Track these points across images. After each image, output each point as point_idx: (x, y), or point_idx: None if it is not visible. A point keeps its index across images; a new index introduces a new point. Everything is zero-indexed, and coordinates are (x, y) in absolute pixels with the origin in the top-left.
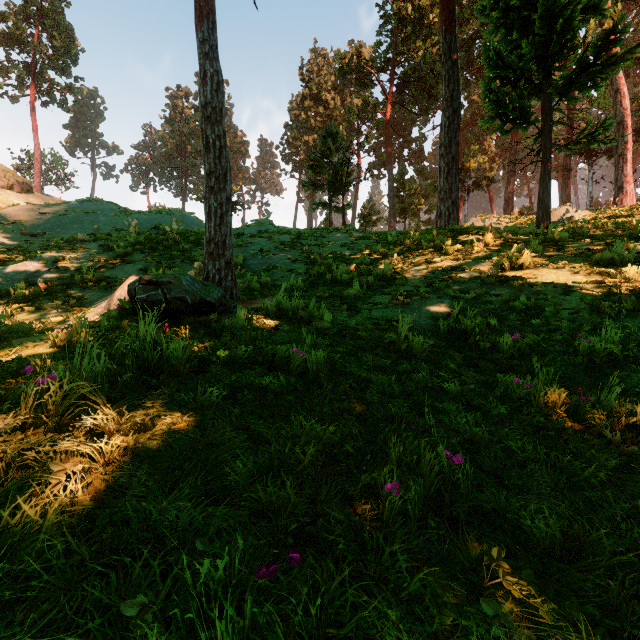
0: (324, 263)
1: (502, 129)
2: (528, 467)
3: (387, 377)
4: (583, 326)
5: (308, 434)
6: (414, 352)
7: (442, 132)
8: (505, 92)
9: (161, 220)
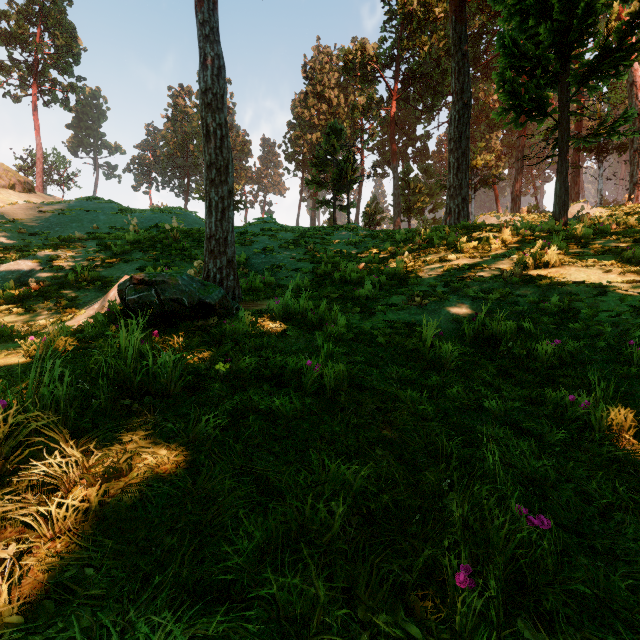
0: (331, 262)
1: (516, 121)
2: (614, 519)
3: (417, 393)
4: (631, 331)
5: (333, 481)
6: (442, 361)
7: (452, 126)
8: (520, 83)
9: (162, 219)
